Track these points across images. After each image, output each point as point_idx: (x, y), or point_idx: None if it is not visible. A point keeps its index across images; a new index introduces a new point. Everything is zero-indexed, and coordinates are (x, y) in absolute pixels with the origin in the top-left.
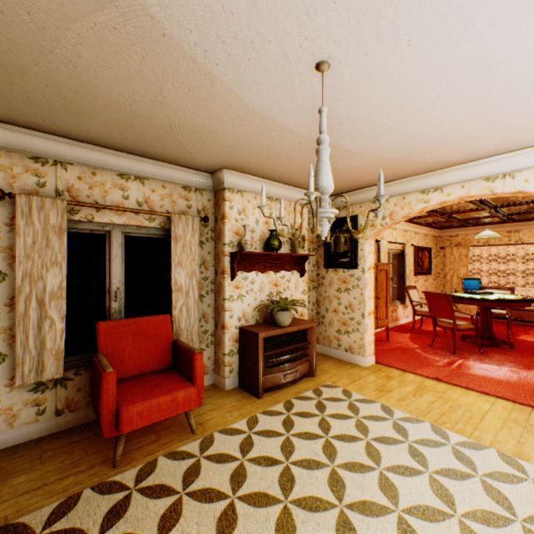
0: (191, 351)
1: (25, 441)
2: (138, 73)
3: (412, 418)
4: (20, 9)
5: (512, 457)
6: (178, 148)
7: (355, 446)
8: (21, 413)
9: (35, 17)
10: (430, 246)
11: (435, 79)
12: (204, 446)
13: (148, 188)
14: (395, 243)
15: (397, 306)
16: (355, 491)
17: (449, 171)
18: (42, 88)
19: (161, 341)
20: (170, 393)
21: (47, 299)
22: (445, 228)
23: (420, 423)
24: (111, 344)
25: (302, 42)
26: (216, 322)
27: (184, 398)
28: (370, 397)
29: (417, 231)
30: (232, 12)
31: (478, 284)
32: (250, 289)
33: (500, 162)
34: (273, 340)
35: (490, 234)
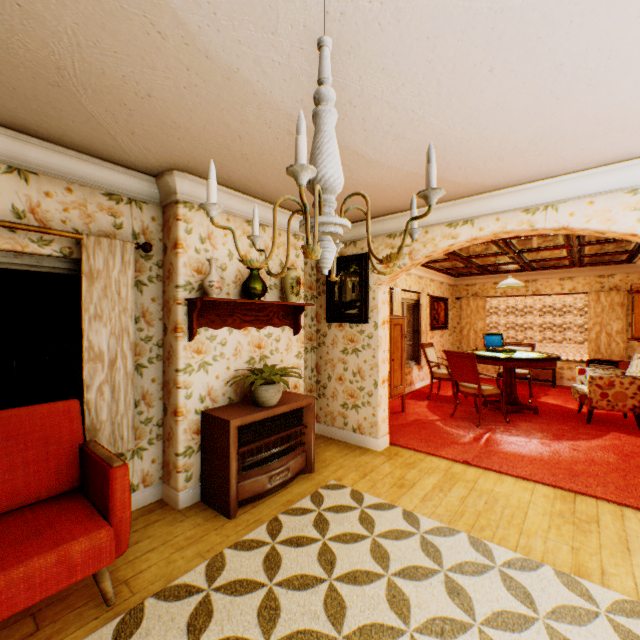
0: (107, 464)
1: None
2: None
3: (444, 527)
4: None
5: (572, 575)
6: (87, 121)
7: (373, 591)
8: None
9: None
10: (447, 296)
11: (495, 33)
12: (123, 634)
13: (36, 189)
14: (410, 291)
15: (412, 368)
16: None
17: (482, 198)
18: None
19: (58, 446)
20: (57, 548)
21: None
22: (462, 275)
23: (455, 534)
24: None
25: None
26: (165, 405)
27: (87, 552)
28: (387, 499)
29: (433, 278)
30: None
31: (500, 340)
32: (220, 353)
33: (542, 189)
34: (253, 428)
35: (514, 282)
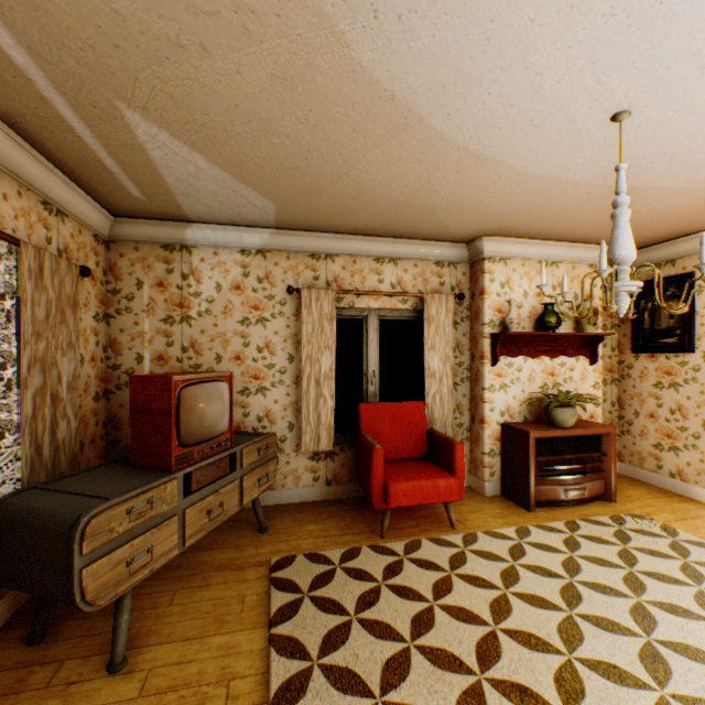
0: (449, 441)
1: (305, 501)
2: (411, 171)
3: None
4: (335, 154)
5: None
6: (434, 224)
7: (677, 590)
8: (302, 476)
9: (344, 156)
10: None
11: None
12: (467, 541)
13: (400, 270)
14: None
15: None
16: (671, 633)
17: None
18: (330, 201)
19: (415, 429)
20: (430, 479)
21: (321, 379)
22: None
23: None
24: (370, 425)
25: (591, 104)
26: (472, 415)
27: (444, 487)
28: None
29: None
30: (511, 106)
31: None
32: (516, 378)
33: None
34: (548, 443)
35: None
